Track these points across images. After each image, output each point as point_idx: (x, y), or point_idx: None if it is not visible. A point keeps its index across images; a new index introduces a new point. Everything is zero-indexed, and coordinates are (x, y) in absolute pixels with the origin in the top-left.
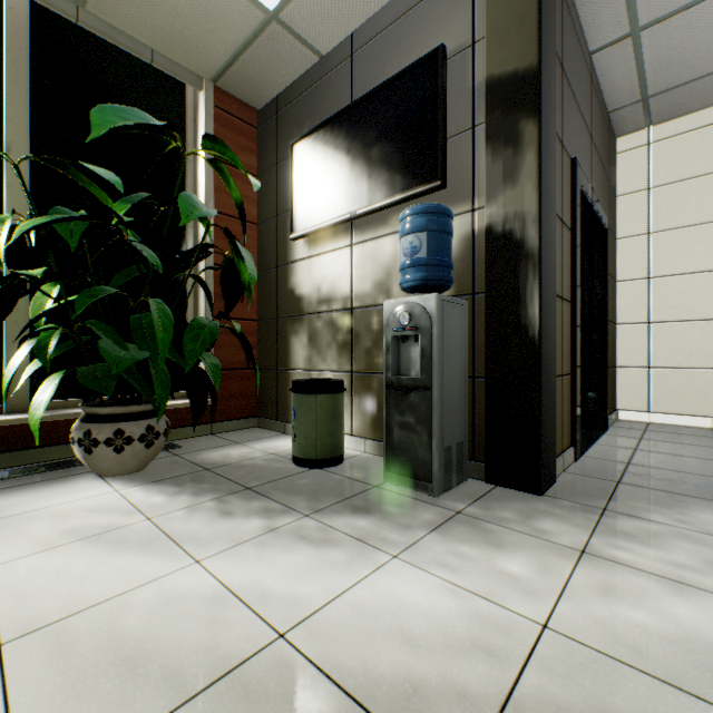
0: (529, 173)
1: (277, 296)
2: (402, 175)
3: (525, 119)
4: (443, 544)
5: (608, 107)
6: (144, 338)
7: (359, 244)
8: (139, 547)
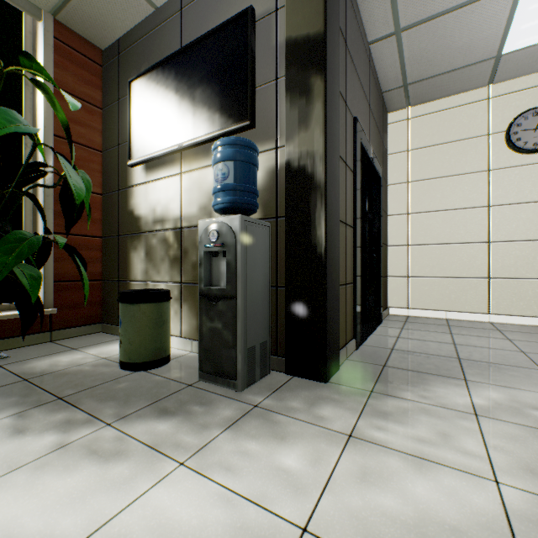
0: (318, 119)
1: (119, 216)
2: (220, 114)
3: (315, 75)
4: (233, 442)
5: (382, 88)
6: None
7: (187, 172)
8: None
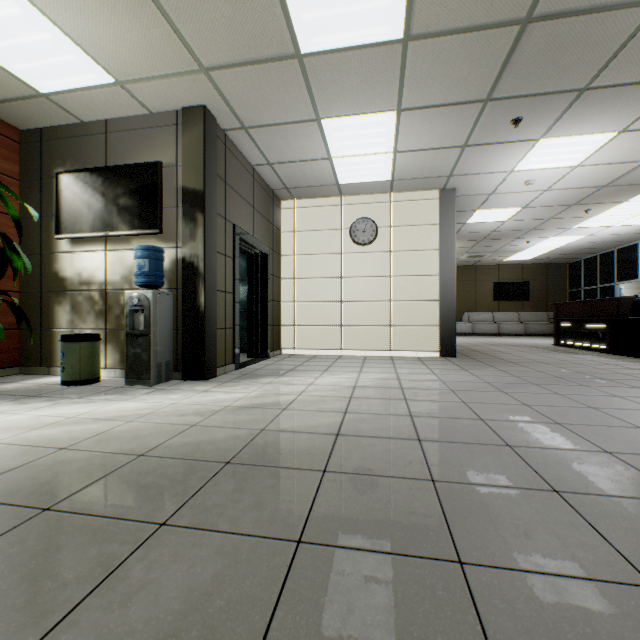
0: (201, 237)
1: (42, 276)
2: (139, 220)
3: (199, 213)
4: (149, 396)
5: (271, 187)
6: None
7: (112, 251)
8: None
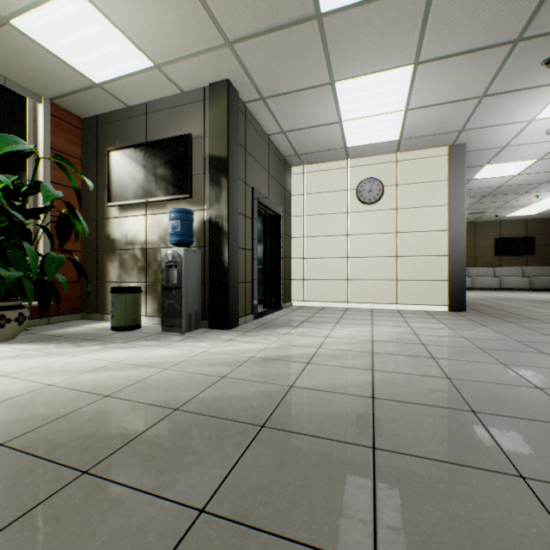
0: (225, 200)
1: (98, 238)
2: (173, 187)
3: (223, 177)
4: (181, 343)
5: (283, 155)
6: (18, 264)
7: (151, 215)
8: (41, 357)
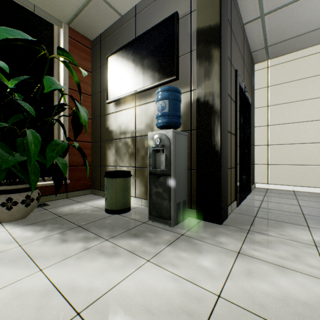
0: (216, 73)
1: (101, 131)
2: (158, 73)
3: (214, 48)
4: (173, 252)
5: (251, 50)
6: (24, 150)
7: (139, 106)
8: (9, 263)
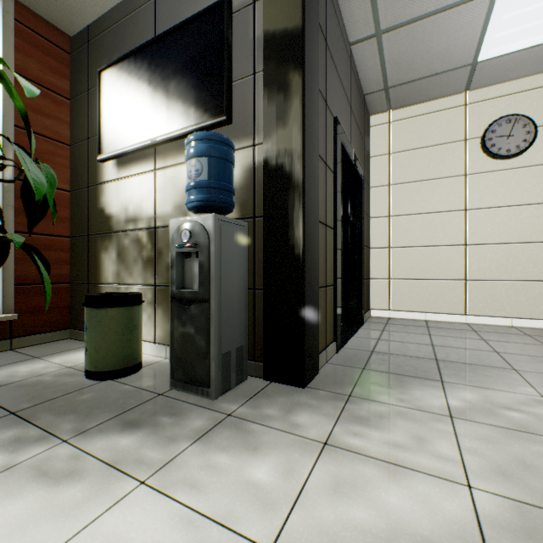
0: (296, 116)
1: (89, 215)
2: (195, 108)
3: (293, 71)
4: (202, 456)
5: (364, 91)
6: None
7: (161, 169)
8: None
